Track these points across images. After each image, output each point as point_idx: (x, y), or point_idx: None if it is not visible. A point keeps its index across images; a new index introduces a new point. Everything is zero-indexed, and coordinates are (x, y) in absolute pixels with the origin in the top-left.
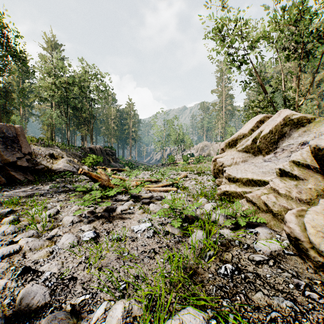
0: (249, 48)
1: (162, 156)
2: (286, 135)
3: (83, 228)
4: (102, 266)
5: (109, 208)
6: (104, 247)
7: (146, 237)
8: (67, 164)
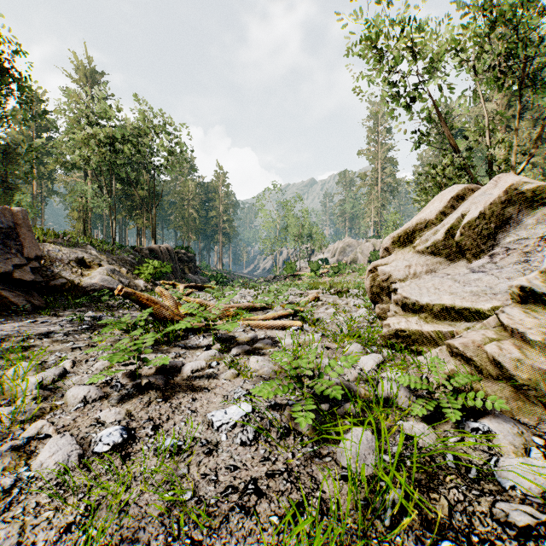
0: (429, 72)
1: (274, 263)
2: (511, 223)
3: (104, 415)
4: (121, 538)
5: (167, 365)
6: (138, 474)
7: (239, 442)
8: (108, 276)
